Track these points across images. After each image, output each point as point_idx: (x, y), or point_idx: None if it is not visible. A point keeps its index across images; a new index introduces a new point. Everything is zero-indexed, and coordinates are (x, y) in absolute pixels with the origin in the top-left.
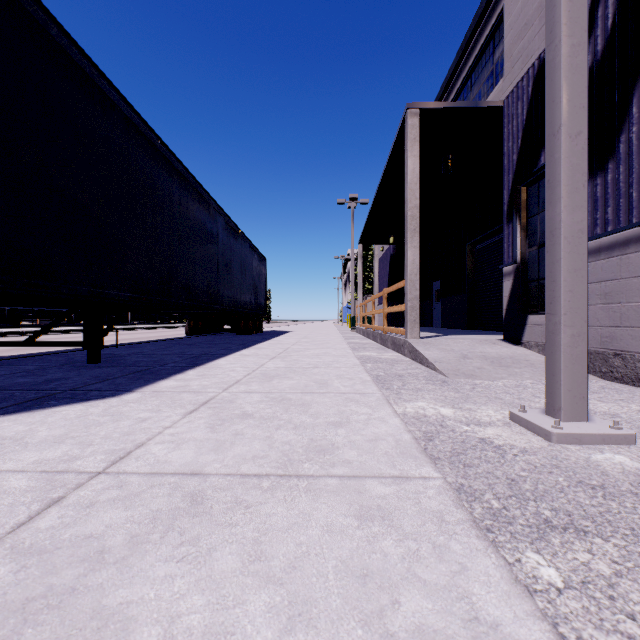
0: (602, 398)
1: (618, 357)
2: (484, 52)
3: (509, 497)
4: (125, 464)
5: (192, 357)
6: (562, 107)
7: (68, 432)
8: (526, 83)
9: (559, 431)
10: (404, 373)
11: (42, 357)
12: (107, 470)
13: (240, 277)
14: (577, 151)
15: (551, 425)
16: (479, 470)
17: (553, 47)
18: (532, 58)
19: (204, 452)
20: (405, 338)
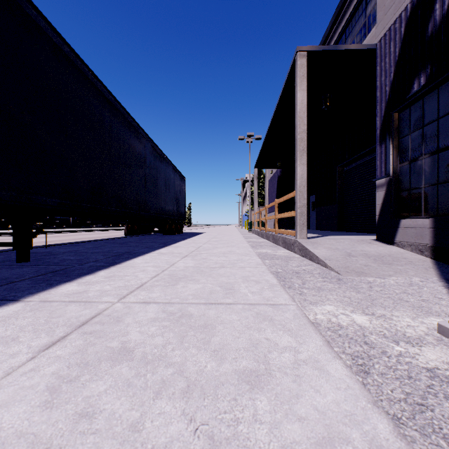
0: None
1: None
2: (357, 9)
3: None
4: None
5: (115, 255)
6: None
7: None
8: (399, 25)
9: None
10: (300, 270)
11: None
12: None
13: (165, 191)
14: None
15: None
16: None
17: None
18: (405, 2)
19: None
20: (295, 238)
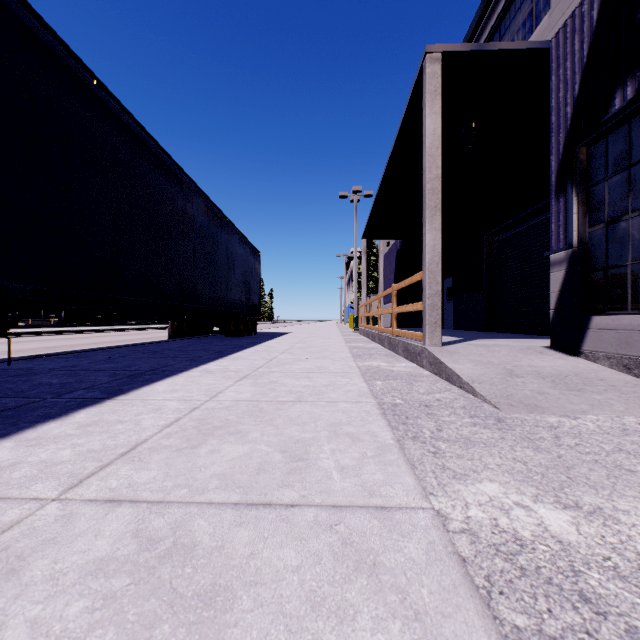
0: None
1: None
2: None
3: None
4: None
5: (129, 376)
6: None
7: None
8: (588, 6)
9: None
10: (431, 400)
11: None
12: None
13: (226, 272)
14: None
15: None
16: None
17: None
18: None
19: None
20: (423, 345)
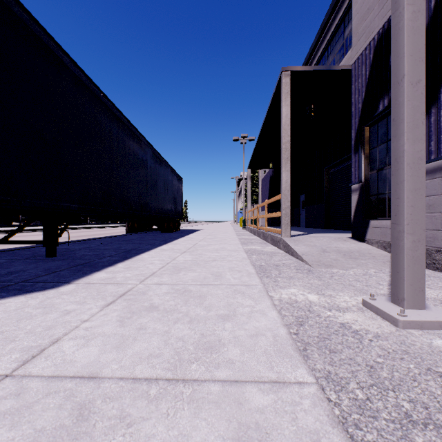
0: (430, 285)
1: (439, 253)
2: (337, 31)
3: (371, 386)
4: (33, 364)
5: (125, 251)
6: (405, 60)
7: (0, 326)
8: (368, 52)
9: (404, 319)
10: (280, 263)
11: (15, 251)
12: (14, 372)
13: (163, 192)
14: (417, 95)
15: (397, 313)
16: (342, 356)
17: (397, 14)
18: (373, 33)
19: (107, 350)
20: (280, 236)
